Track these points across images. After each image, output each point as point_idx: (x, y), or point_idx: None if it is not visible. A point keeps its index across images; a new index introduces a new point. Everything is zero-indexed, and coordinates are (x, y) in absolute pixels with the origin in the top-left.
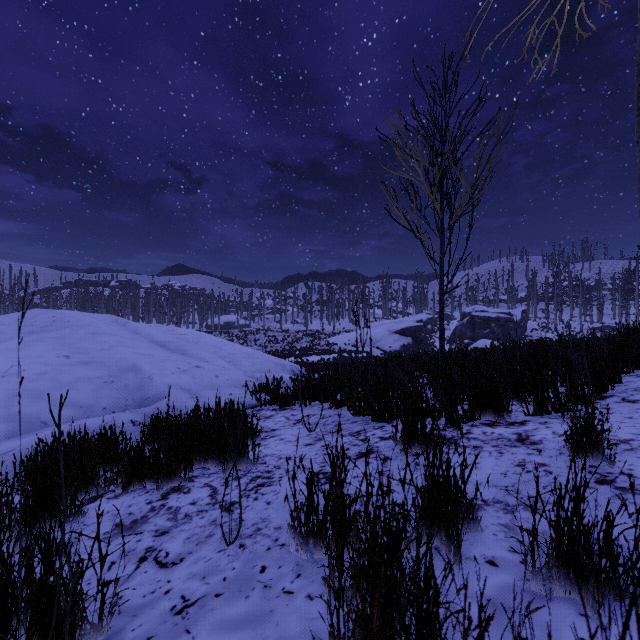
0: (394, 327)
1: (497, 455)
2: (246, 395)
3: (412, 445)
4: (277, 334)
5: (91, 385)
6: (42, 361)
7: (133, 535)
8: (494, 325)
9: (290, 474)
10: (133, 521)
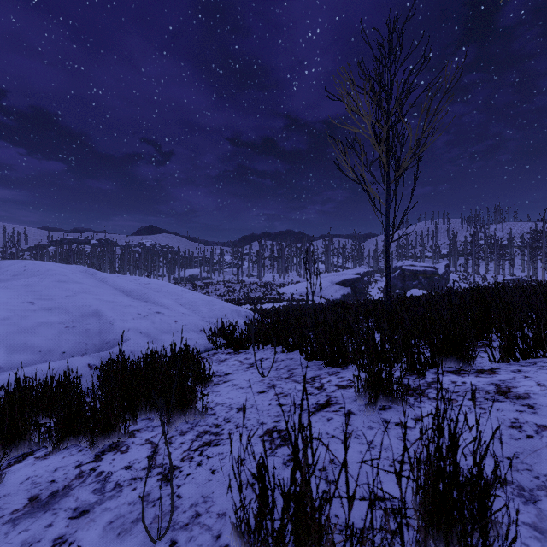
0: (335, 279)
1: (479, 411)
2: (203, 339)
3: (377, 398)
4: (234, 285)
5: (52, 330)
6: (6, 307)
7: (45, 516)
8: (421, 277)
9: (234, 457)
10: (52, 493)
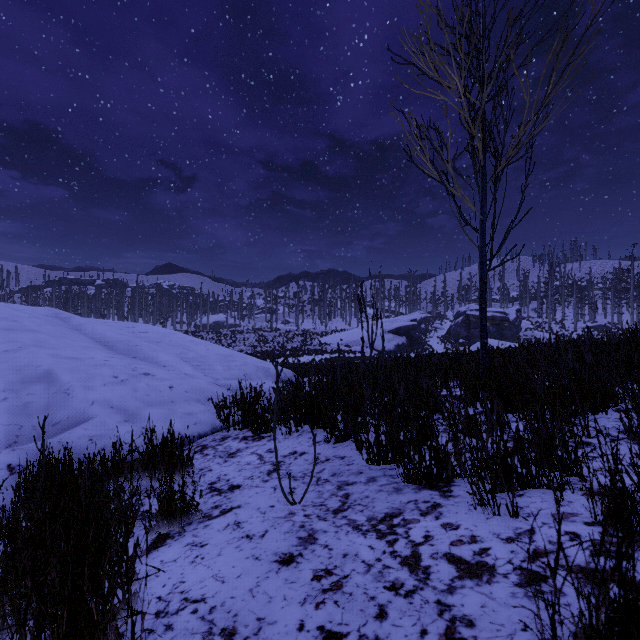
0: (388, 326)
1: None
2: (210, 413)
3: None
4: (267, 334)
5: None
6: None
7: None
8: (489, 324)
9: None
10: None
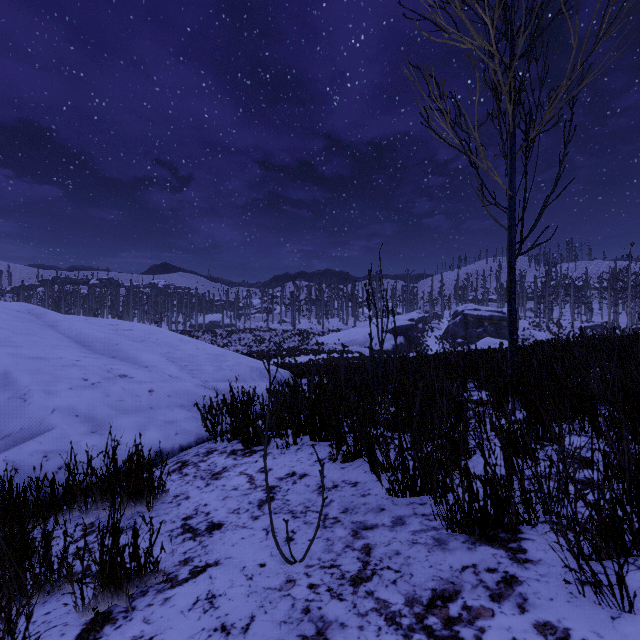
0: (385, 326)
1: None
2: (195, 421)
3: None
4: (263, 333)
5: None
6: None
7: None
8: (487, 324)
9: None
10: None
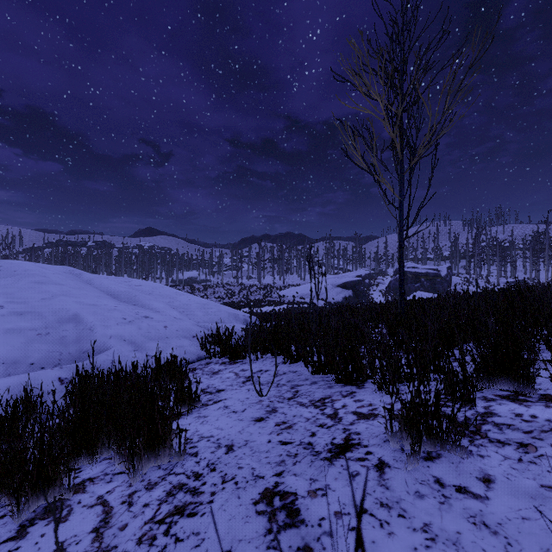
0: (337, 281)
1: None
2: (195, 346)
3: (421, 442)
4: (234, 288)
5: (21, 338)
6: None
7: None
8: (424, 279)
9: None
10: None
